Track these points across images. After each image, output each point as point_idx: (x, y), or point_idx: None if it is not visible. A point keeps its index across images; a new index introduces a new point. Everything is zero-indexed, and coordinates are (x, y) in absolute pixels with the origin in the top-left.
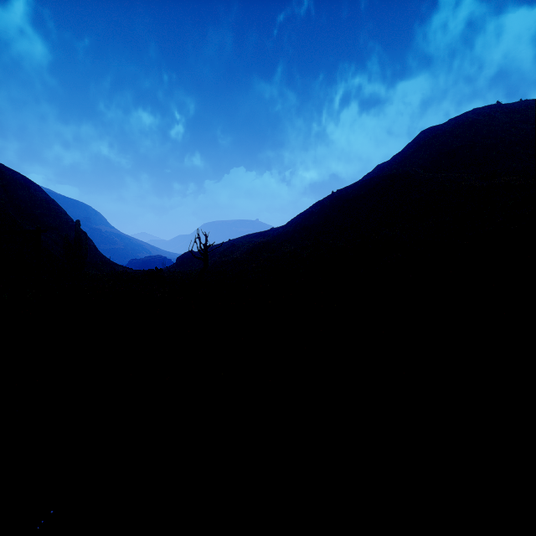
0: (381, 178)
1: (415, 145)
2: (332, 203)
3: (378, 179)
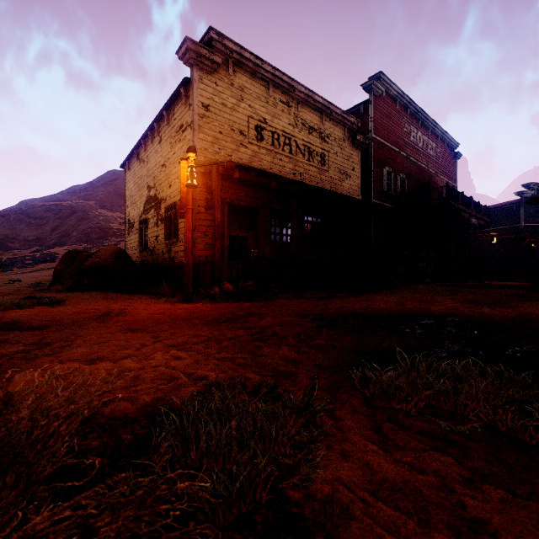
0: (65, 207)
1: (103, 181)
2: (19, 218)
3: (62, 207)
